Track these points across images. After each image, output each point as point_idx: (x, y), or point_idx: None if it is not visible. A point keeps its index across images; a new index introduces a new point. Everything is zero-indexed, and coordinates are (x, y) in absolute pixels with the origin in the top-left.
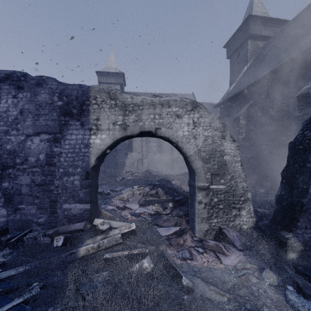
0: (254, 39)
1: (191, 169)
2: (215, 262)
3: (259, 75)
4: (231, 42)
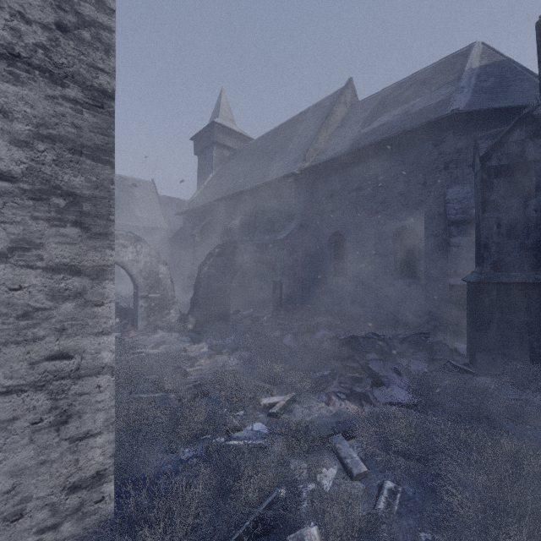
0: (220, 146)
1: (135, 284)
2: (148, 337)
3: (214, 195)
4: (199, 137)
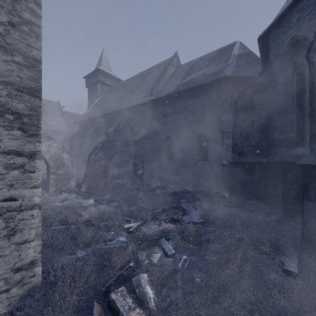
0: (102, 83)
1: (48, 165)
2: (57, 197)
3: (98, 112)
4: (88, 77)
